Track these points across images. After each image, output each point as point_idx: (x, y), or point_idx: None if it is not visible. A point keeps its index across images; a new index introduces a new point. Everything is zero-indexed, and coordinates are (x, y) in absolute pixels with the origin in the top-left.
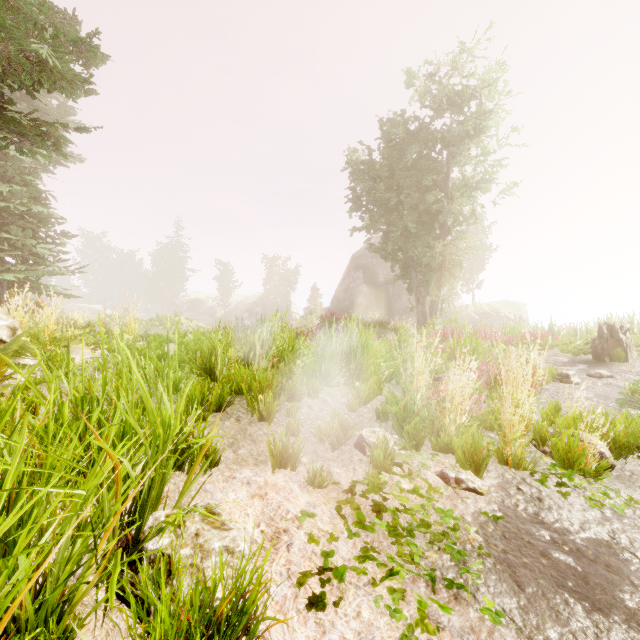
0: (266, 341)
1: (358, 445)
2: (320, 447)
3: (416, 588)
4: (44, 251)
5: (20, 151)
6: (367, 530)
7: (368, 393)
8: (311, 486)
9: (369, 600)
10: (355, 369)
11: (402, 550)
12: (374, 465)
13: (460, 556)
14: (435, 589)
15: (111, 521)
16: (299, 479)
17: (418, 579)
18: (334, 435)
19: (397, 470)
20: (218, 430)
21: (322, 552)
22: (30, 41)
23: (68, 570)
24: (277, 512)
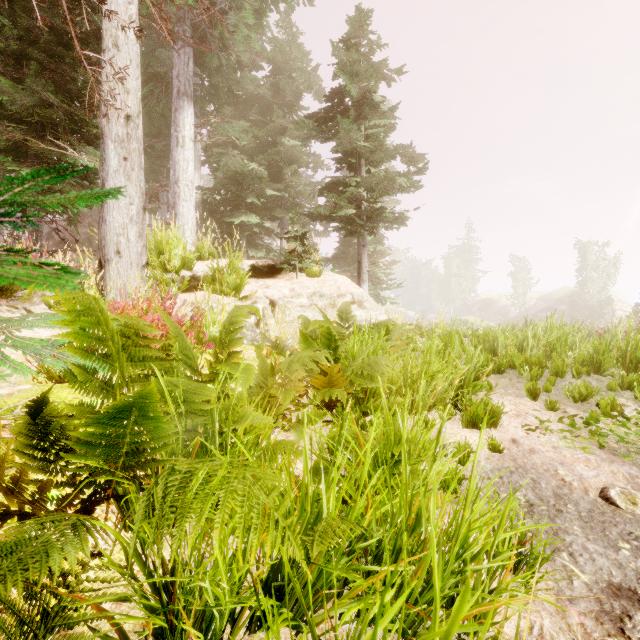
0: (536, 335)
1: (598, 404)
2: (565, 400)
3: (590, 446)
4: (381, 275)
5: (386, 229)
6: (575, 428)
7: (632, 380)
8: (547, 409)
9: (558, 438)
10: (629, 362)
11: (592, 438)
12: (602, 412)
13: (637, 452)
14: (603, 450)
15: (455, 380)
16: (541, 405)
17: (595, 446)
18: (576, 394)
19: (613, 413)
20: (496, 381)
21: (539, 420)
22: (396, 178)
23: (447, 384)
24: (522, 410)
